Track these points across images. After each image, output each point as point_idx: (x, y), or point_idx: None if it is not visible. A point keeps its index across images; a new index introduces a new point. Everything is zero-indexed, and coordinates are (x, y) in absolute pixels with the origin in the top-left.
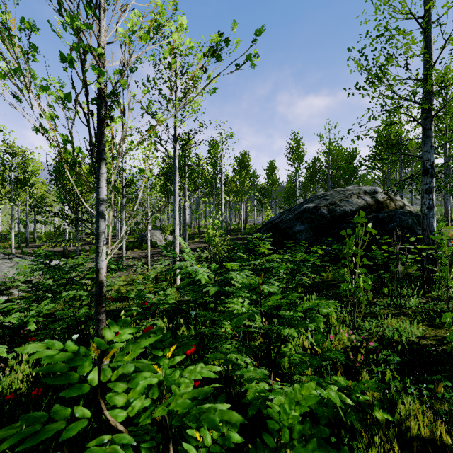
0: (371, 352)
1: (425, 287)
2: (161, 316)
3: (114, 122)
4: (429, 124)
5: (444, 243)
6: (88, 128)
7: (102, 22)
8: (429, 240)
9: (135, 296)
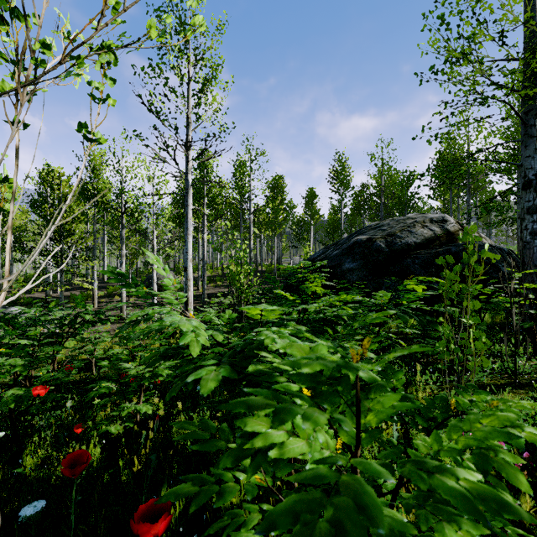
0: None
1: (536, 342)
2: (152, 393)
3: (21, 21)
4: (533, 119)
5: None
6: None
7: None
8: (534, 277)
9: (109, 365)
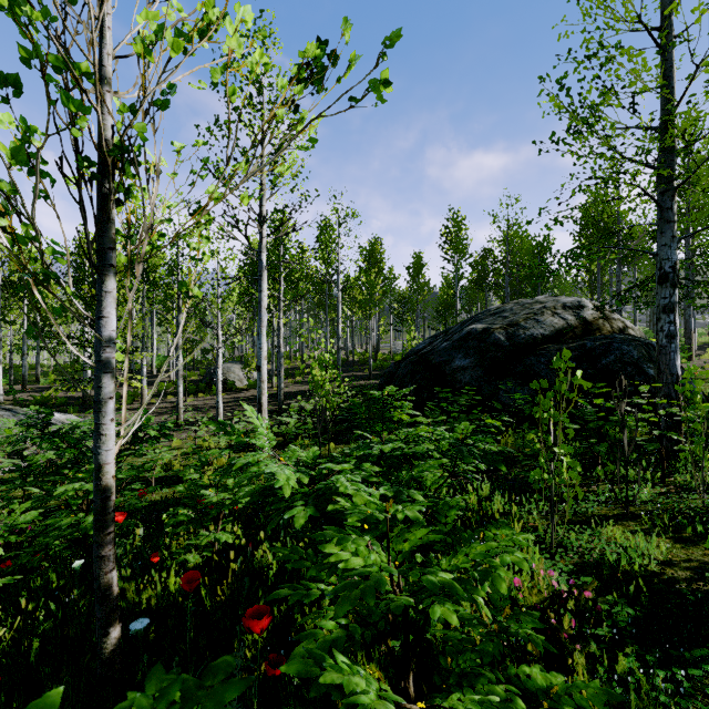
0: (588, 609)
1: (664, 466)
2: (229, 521)
3: (132, 198)
4: (670, 201)
5: (698, 398)
6: (83, 209)
7: (107, 18)
8: (670, 388)
9: (185, 490)
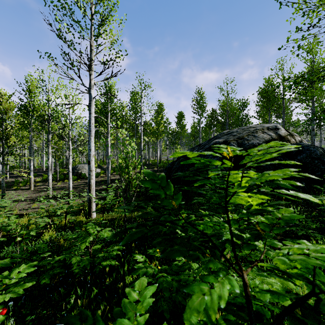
0: None
1: None
2: None
3: None
4: None
5: None
6: None
7: None
8: None
9: None
